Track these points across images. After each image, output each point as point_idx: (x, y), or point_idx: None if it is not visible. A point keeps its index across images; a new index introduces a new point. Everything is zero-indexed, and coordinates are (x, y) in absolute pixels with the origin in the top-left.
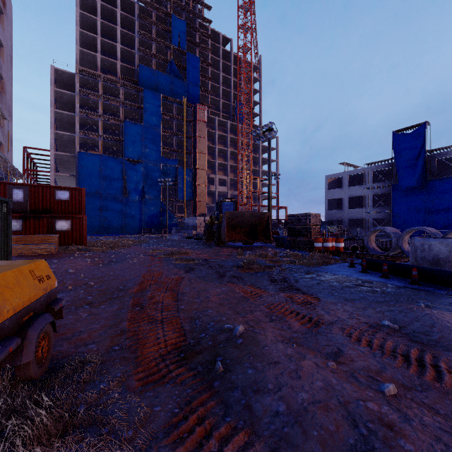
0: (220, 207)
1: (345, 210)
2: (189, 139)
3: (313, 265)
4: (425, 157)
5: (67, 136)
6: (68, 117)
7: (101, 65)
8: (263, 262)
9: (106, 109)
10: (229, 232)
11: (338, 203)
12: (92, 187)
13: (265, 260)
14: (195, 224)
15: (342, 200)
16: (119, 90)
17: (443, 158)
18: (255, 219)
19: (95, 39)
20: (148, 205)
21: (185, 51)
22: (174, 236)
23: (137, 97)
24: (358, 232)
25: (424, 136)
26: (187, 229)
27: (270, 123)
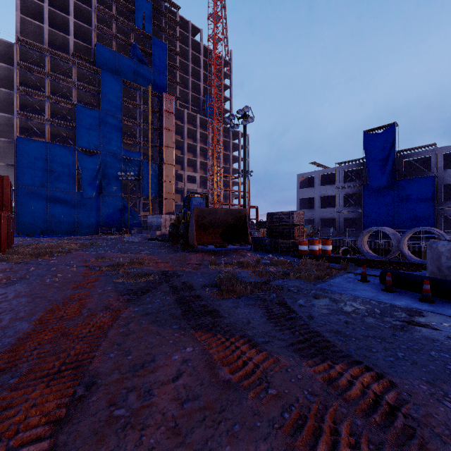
0: (188, 203)
1: (317, 209)
2: (155, 131)
3: (314, 279)
4: (394, 158)
5: (3, 118)
6: (5, 95)
7: (49, 39)
8: (245, 275)
9: (55, 89)
10: (198, 233)
11: (309, 203)
12: (35, 180)
13: (246, 271)
14: (160, 223)
15: (314, 200)
16: (71, 69)
17: (408, 160)
18: (230, 217)
19: (41, 8)
20: (107, 202)
21: (150, 36)
22: (134, 238)
23: (94, 80)
24: (331, 231)
25: (393, 137)
26: (150, 230)
27: (247, 107)
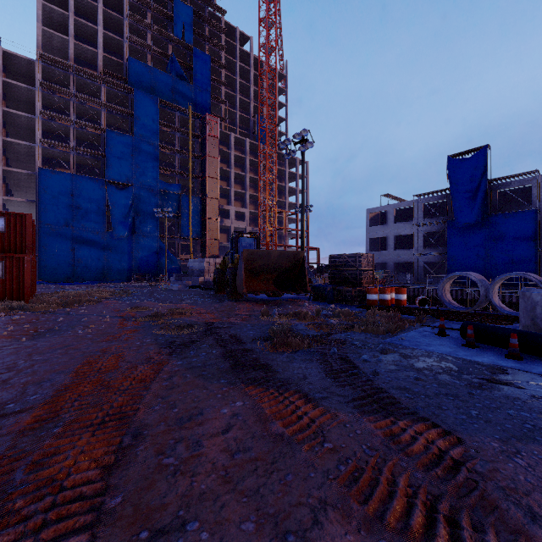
0: (236, 244)
1: (391, 251)
2: (197, 159)
3: (382, 332)
4: (486, 188)
5: (23, 147)
6: (25, 120)
7: (75, 54)
8: (303, 327)
9: (81, 113)
10: (248, 279)
11: (381, 243)
12: (59, 218)
13: (304, 323)
14: (203, 268)
15: (387, 240)
16: (99, 88)
17: (504, 190)
18: (285, 261)
19: (66, 18)
20: (141, 243)
21: (191, 46)
22: (172, 285)
23: (126, 100)
24: (408, 278)
25: (484, 162)
26: (192, 276)
27: (305, 130)
